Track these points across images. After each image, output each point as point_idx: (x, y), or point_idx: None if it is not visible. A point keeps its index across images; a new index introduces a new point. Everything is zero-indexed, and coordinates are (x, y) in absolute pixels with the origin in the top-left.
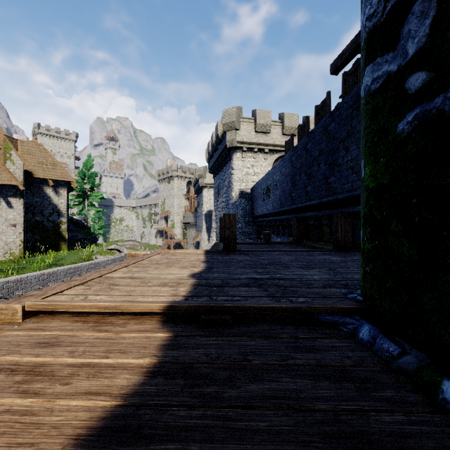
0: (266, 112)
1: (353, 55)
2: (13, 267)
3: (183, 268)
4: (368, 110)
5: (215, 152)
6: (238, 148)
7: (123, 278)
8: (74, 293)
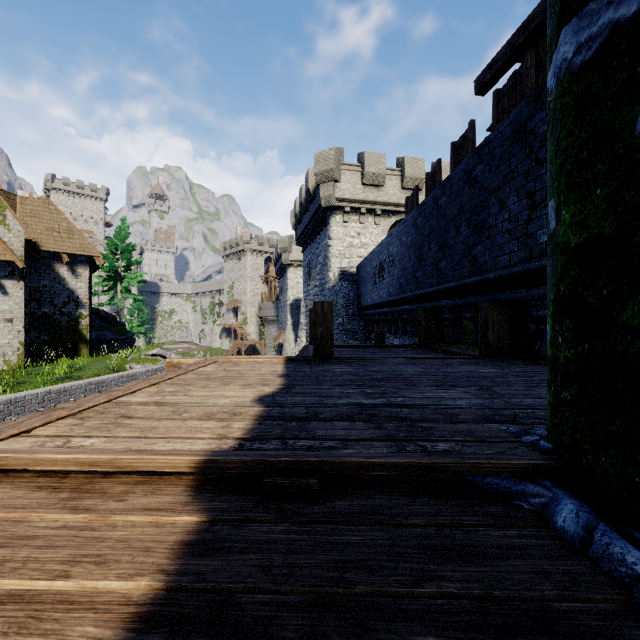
0: (379, 156)
1: (509, 65)
2: (5, 381)
3: (247, 387)
4: (568, 105)
5: (305, 214)
6: (338, 208)
7: (144, 405)
8: (52, 433)
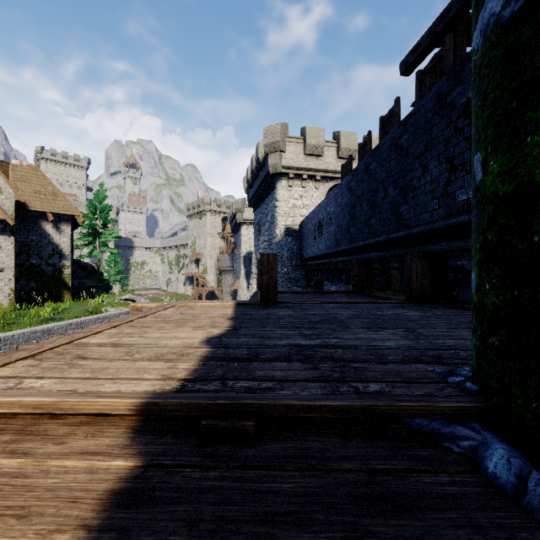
0: (318, 130)
1: (430, 49)
2: None
3: (198, 329)
4: (496, 58)
5: (255, 180)
6: (284, 175)
7: (102, 346)
8: (9, 374)
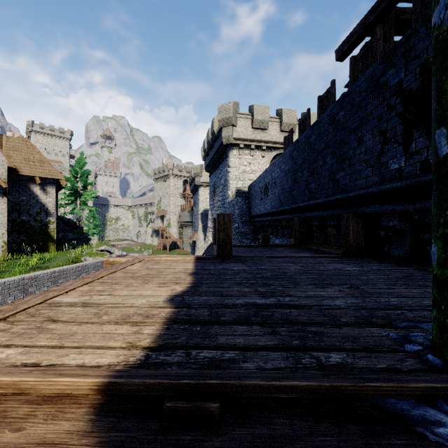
0: (264, 108)
1: (362, 38)
2: None
3: (163, 286)
4: None
5: (211, 149)
6: (235, 145)
7: (72, 306)
8: None
